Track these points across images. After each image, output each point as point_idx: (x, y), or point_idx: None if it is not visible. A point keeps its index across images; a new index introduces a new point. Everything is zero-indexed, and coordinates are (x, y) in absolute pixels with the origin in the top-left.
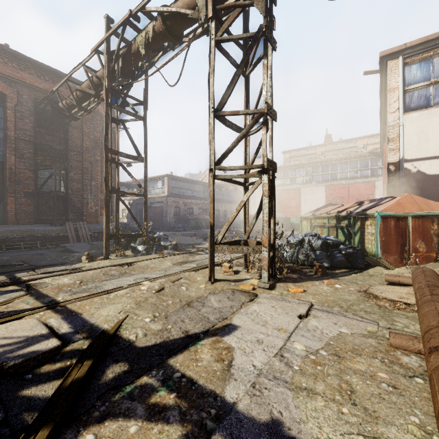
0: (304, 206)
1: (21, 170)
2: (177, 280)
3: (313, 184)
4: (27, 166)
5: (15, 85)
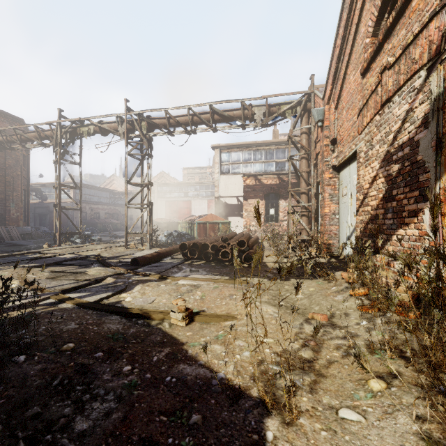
0: (194, 213)
1: None
2: (111, 249)
3: (199, 198)
4: None
5: None
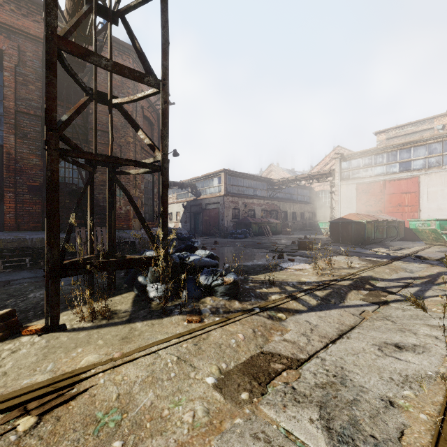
0: (426, 203)
1: (24, 155)
2: None
3: (444, 169)
4: (32, 150)
5: (16, 38)
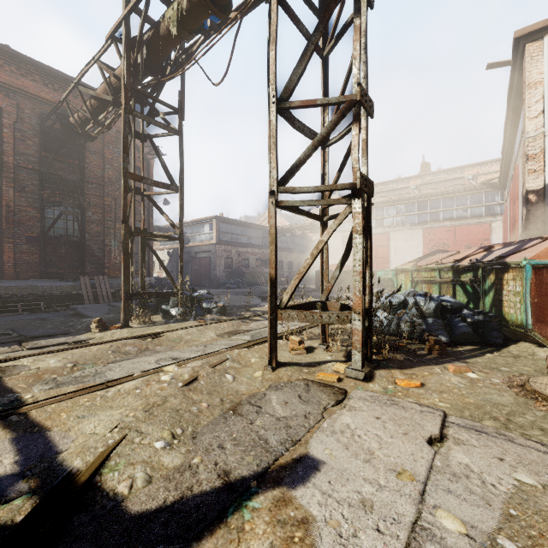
0: (394, 255)
1: (22, 208)
2: (219, 364)
3: (406, 227)
4: (30, 202)
5: (14, 95)
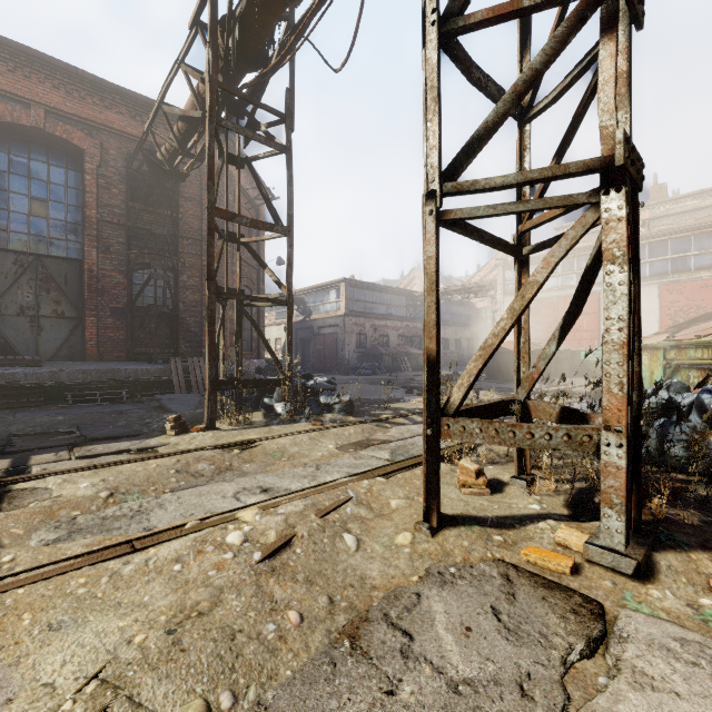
0: None
1: (107, 272)
2: (334, 509)
3: None
4: (115, 265)
5: (97, 134)
